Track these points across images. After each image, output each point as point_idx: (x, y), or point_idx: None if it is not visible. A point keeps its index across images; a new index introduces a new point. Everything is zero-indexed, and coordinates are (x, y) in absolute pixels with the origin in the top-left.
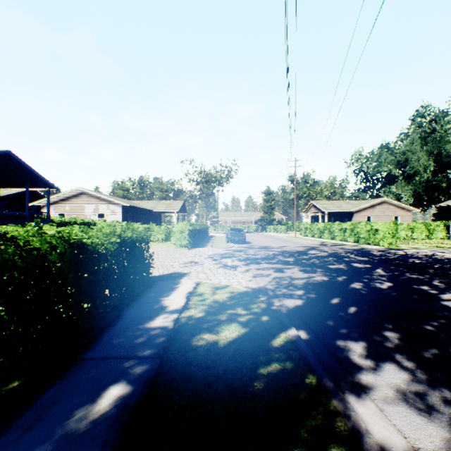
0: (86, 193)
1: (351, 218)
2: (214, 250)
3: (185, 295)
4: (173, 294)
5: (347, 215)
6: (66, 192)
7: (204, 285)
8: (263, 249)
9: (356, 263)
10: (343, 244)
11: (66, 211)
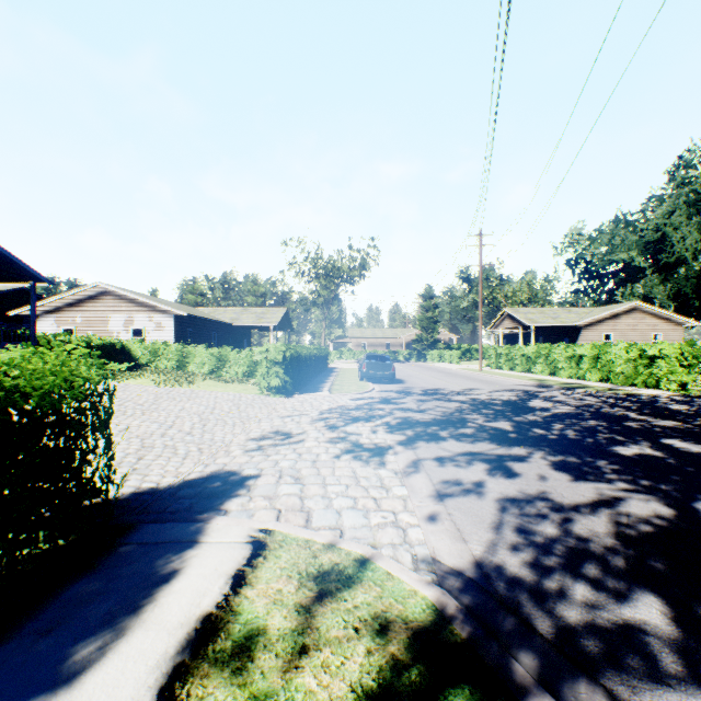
0: (111, 292)
1: (576, 336)
2: (334, 399)
3: (166, 663)
4: (116, 653)
5: (569, 332)
6: (76, 291)
7: (277, 561)
8: (433, 395)
9: (675, 440)
10: (585, 386)
11: (77, 324)
